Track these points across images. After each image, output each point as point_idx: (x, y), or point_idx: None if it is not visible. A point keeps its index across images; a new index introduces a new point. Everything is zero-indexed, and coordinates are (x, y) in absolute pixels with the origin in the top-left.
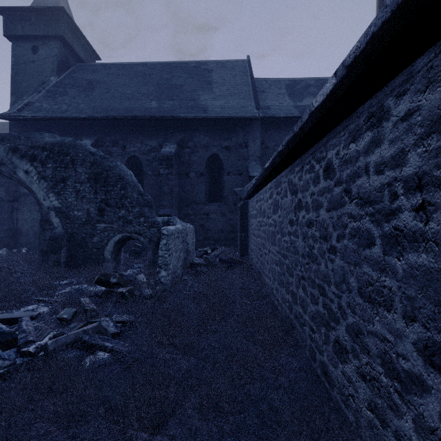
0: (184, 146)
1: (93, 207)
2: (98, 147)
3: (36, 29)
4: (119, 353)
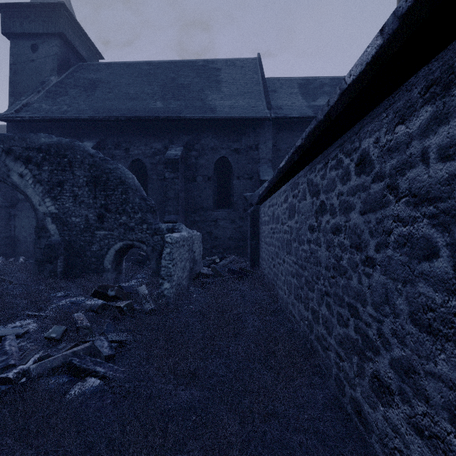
0: (191, 148)
1: (92, 213)
2: (100, 149)
3: (35, 27)
4: (112, 381)
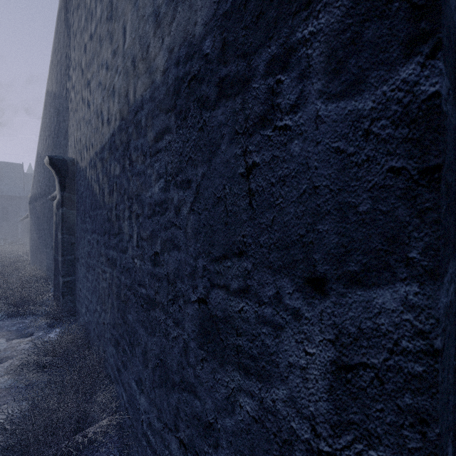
0: None
1: None
2: None
3: None
4: None
